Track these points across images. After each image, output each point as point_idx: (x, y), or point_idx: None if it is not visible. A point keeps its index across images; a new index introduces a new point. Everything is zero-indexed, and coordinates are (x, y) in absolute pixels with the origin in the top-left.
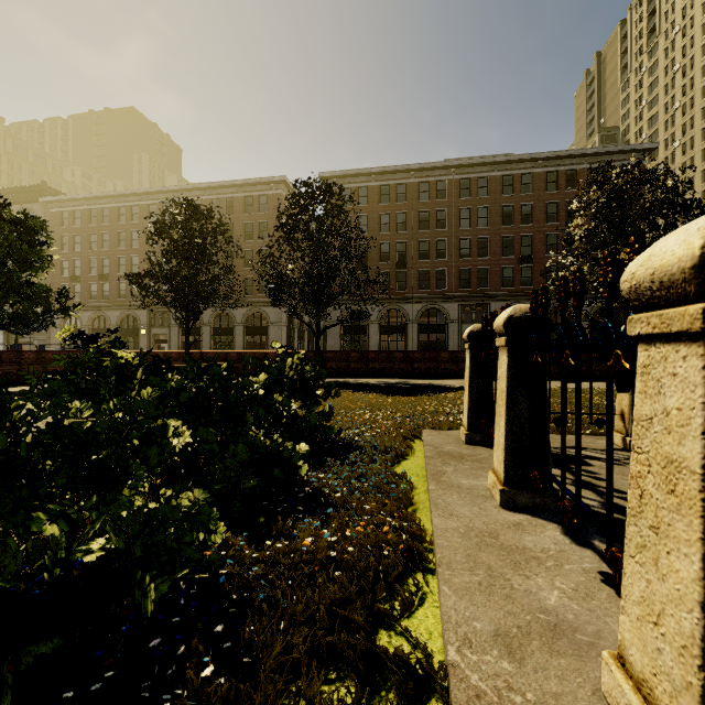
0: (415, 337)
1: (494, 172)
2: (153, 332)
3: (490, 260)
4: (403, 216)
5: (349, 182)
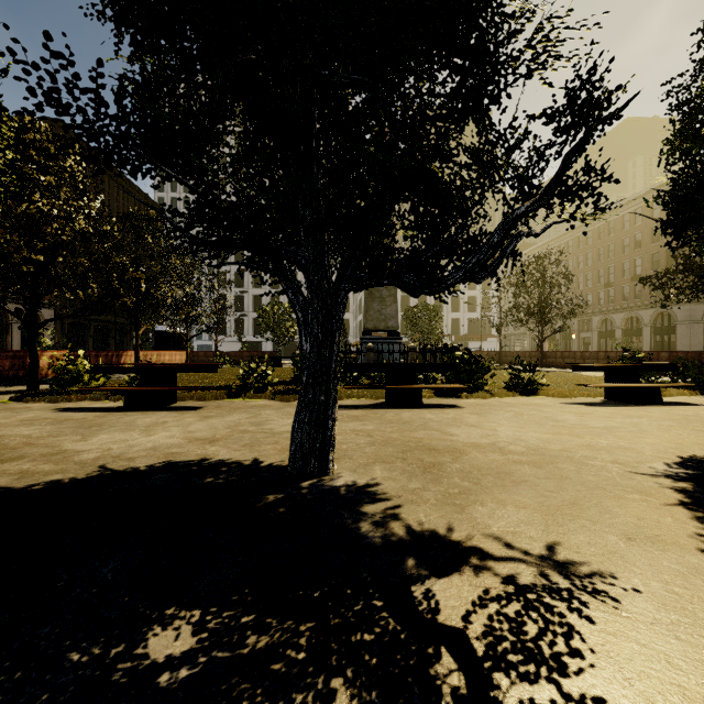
0: None
1: None
2: (581, 336)
3: None
4: None
5: None
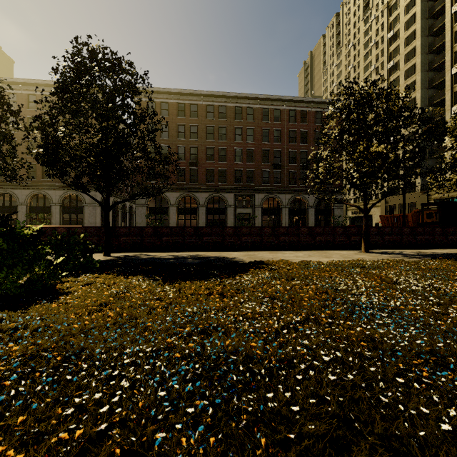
0: (204, 217)
1: (257, 105)
2: None
3: (255, 165)
4: (195, 128)
5: (154, 97)
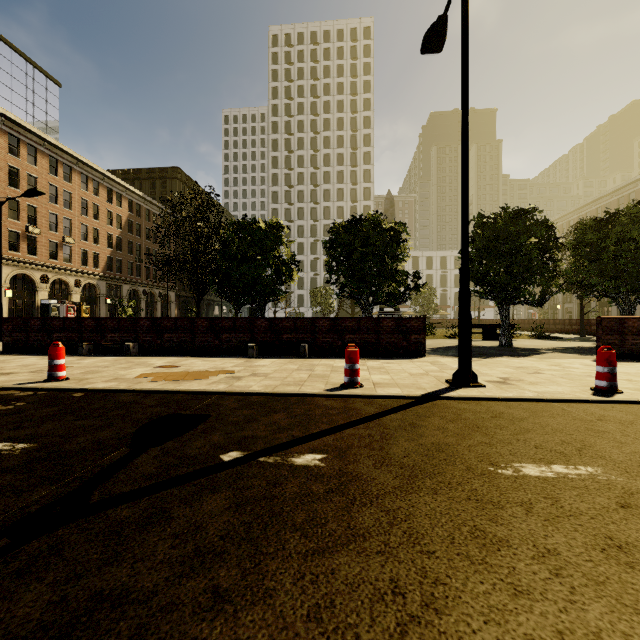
0: None
1: None
2: (565, 306)
3: None
4: None
5: None
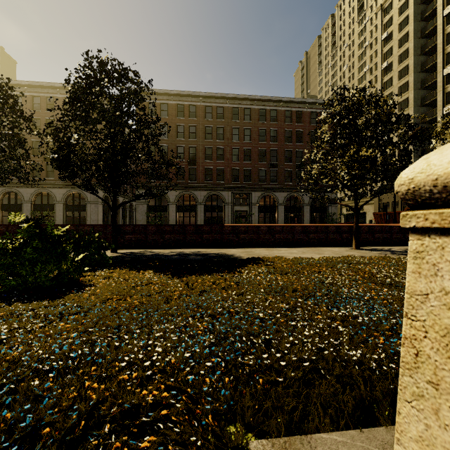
0: (202, 214)
1: (254, 105)
2: None
3: (252, 164)
4: (194, 128)
5: (154, 98)
